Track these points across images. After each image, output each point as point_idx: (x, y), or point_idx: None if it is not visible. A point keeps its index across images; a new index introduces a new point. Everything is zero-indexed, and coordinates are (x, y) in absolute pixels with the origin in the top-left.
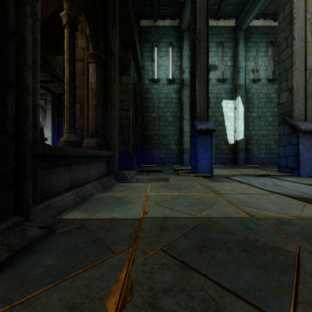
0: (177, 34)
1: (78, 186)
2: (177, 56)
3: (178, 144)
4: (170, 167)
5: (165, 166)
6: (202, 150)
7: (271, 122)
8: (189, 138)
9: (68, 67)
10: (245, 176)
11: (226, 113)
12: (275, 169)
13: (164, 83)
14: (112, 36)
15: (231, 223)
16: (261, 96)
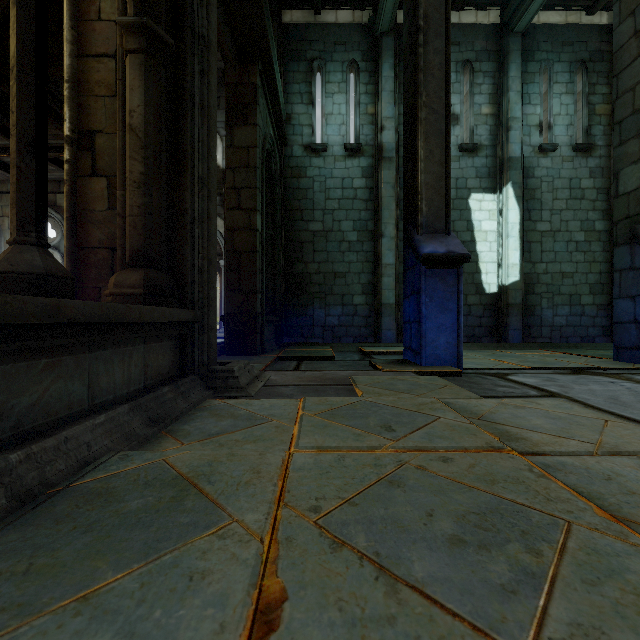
0: (367, 43)
1: (31, 436)
2: (367, 93)
3: (369, 294)
4: (353, 348)
5: (340, 345)
6: (434, 307)
7: (582, 244)
8: (396, 281)
9: (13, 17)
10: (543, 371)
11: (479, 224)
12: (600, 353)
13: (338, 155)
14: None
15: None
16: (559, 185)
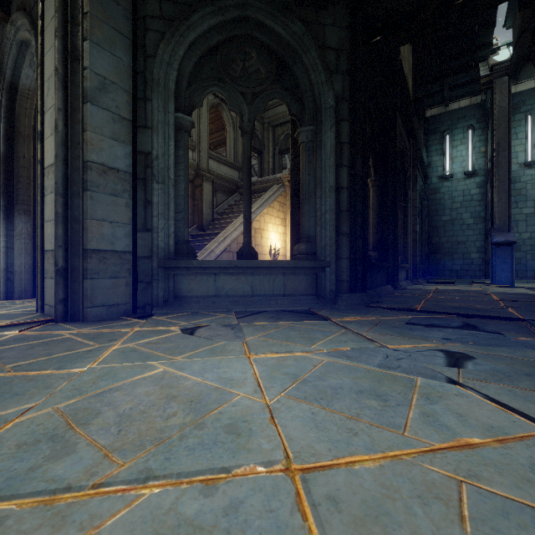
0: (480, 113)
1: (399, 281)
2: (480, 141)
3: (481, 252)
4: (468, 281)
5: (460, 279)
6: (499, 262)
7: None
8: None
9: None
10: None
11: None
12: None
13: (460, 178)
14: (409, 187)
15: (472, 290)
16: None
